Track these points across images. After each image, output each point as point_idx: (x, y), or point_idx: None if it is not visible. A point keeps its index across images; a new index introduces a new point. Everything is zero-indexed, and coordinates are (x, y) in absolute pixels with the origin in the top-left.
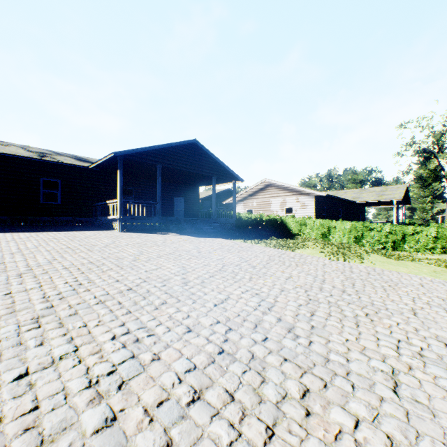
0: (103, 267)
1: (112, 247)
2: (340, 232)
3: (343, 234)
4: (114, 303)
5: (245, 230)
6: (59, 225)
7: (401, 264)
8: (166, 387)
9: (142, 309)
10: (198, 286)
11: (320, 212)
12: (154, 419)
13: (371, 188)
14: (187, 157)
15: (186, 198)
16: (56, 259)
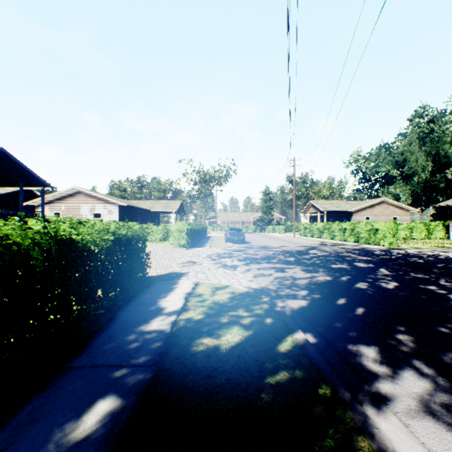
0: None
1: None
2: None
3: None
4: None
5: None
6: None
7: (155, 244)
8: None
9: None
10: None
11: (124, 217)
12: None
13: (163, 201)
14: None
15: None
16: None
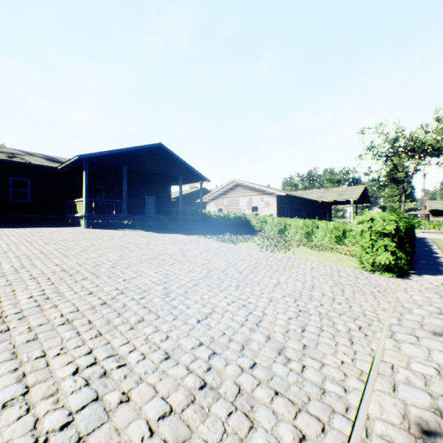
0: (50, 256)
1: (68, 241)
2: (294, 228)
3: (297, 230)
4: (44, 279)
5: (211, 227)
6: (28, 222)
7: (318, 254)
8: (50, 319)
9: (64, 282)
10: (122, 269)
11: (282, 211)
12: (33, 330)
13: (335, 189)
14: (153, 159)
15: (157, 196)
16: (12, 250)
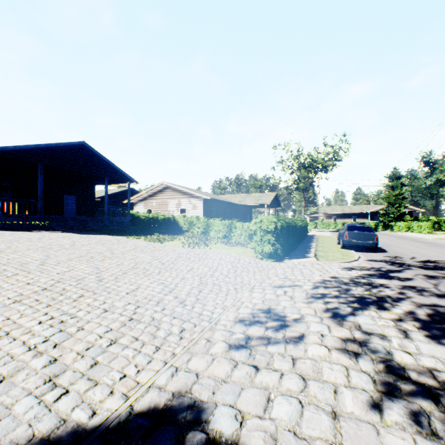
0: None
1: None
2: (217, 228)
3: (219, 230)
4: None
5: (140, 228)
6: None
7: (230, 248)
8: None
9: None
10: (52, 265)
11: (208, 213)
12: None
13: (254, 194)
14: (75, 157)
15: (79, 196)
16: None
